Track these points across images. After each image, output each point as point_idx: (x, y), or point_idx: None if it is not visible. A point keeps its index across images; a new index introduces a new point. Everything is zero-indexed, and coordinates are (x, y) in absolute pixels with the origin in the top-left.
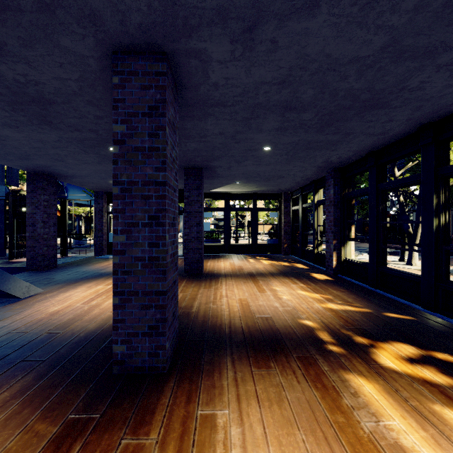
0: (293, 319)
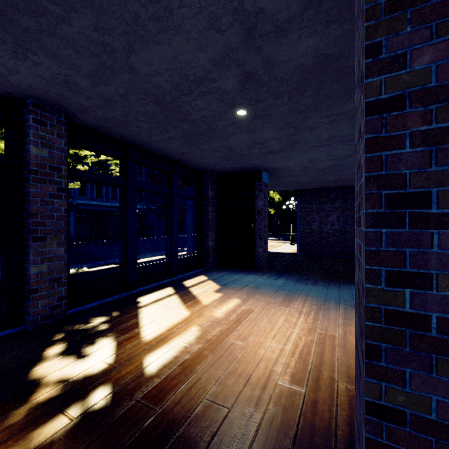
0: None
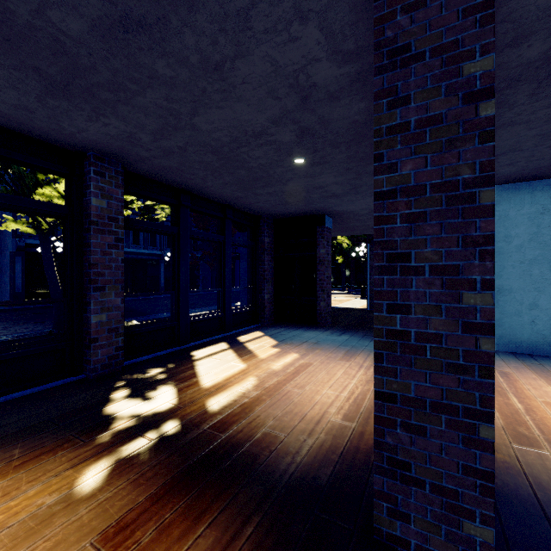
0: (88, 497)
